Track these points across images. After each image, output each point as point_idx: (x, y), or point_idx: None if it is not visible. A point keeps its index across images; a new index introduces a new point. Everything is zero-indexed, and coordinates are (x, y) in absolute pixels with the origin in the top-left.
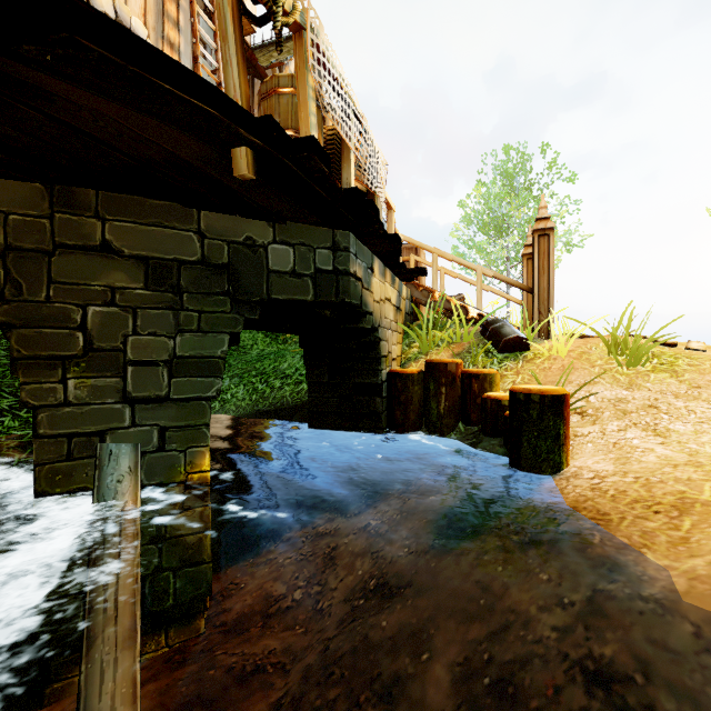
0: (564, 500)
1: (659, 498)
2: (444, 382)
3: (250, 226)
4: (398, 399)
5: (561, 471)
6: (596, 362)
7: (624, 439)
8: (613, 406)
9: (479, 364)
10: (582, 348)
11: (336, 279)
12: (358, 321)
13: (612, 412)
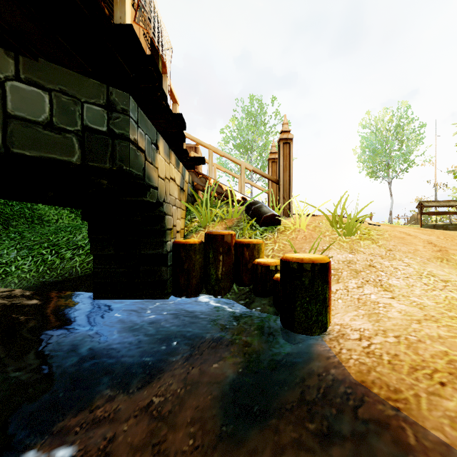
0: (348, 371)
1: (431, 362)
2: (222, 251)
3: None
4: (182, 267)
5: (327, 330)
6: (325, 233)
7: (364, 295)
8: (347, 266)
9: (246, 235)
10: (314, 223)
11: (111, 142)
12: (141, 194)
13: (348, 272)
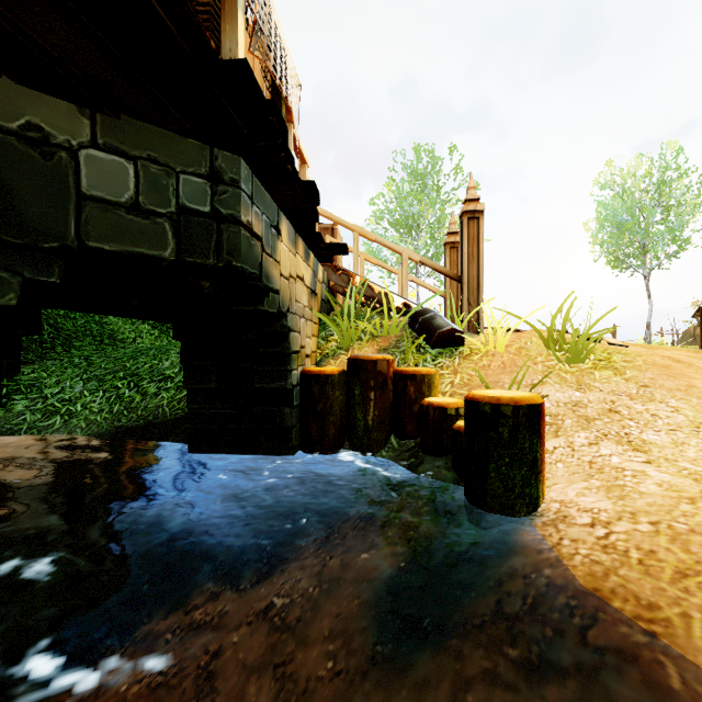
0: (573, 572)
1: None
2: (374, 385)
3: (36, 103)
4: (313, 408)
5: (538, 509)
6: (536, 359)
7: (600, 456)
8: (573, 411)
9: (410, 362)
10: (518, 342)
11: (216, 228)
12: (257, 301)
13: (574, 420)
